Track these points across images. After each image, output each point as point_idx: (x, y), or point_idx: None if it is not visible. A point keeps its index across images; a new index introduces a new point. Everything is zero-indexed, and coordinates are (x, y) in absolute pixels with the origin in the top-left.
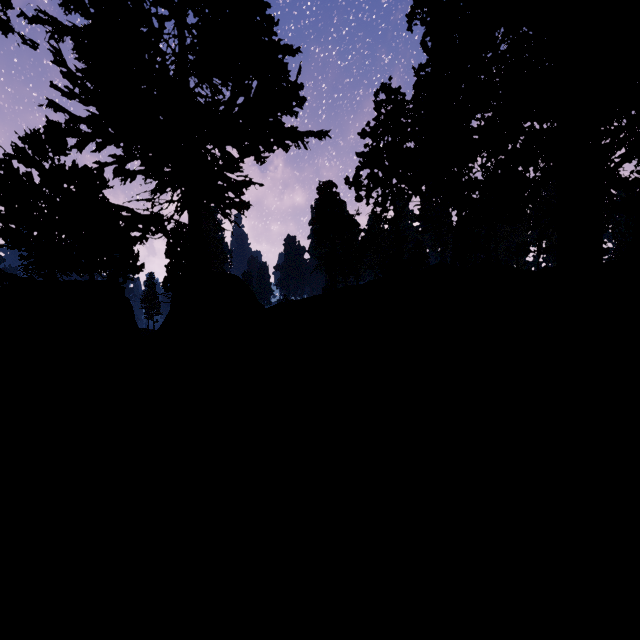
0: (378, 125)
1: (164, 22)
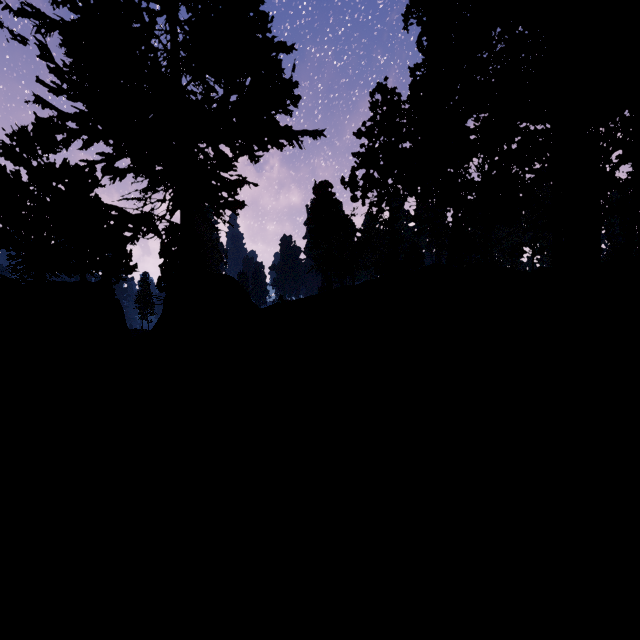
0: (374, 125)
1: (155, 17)
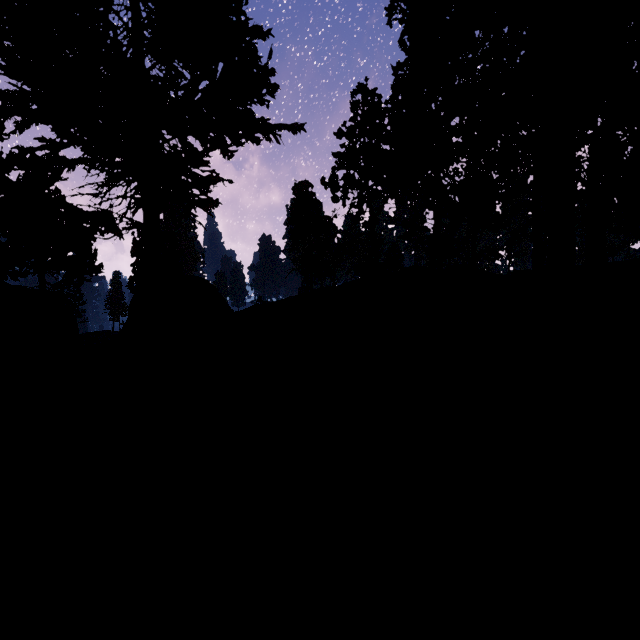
0: (354, 126)
1: None
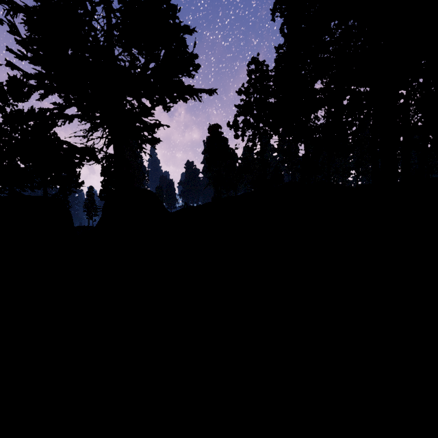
0: (250, 86)
1: (95, 6)
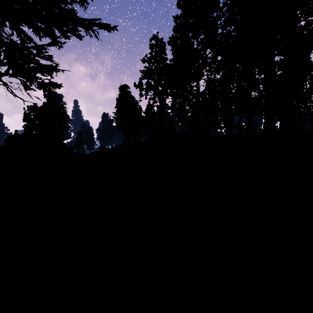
0: (151, 57)
1: None
